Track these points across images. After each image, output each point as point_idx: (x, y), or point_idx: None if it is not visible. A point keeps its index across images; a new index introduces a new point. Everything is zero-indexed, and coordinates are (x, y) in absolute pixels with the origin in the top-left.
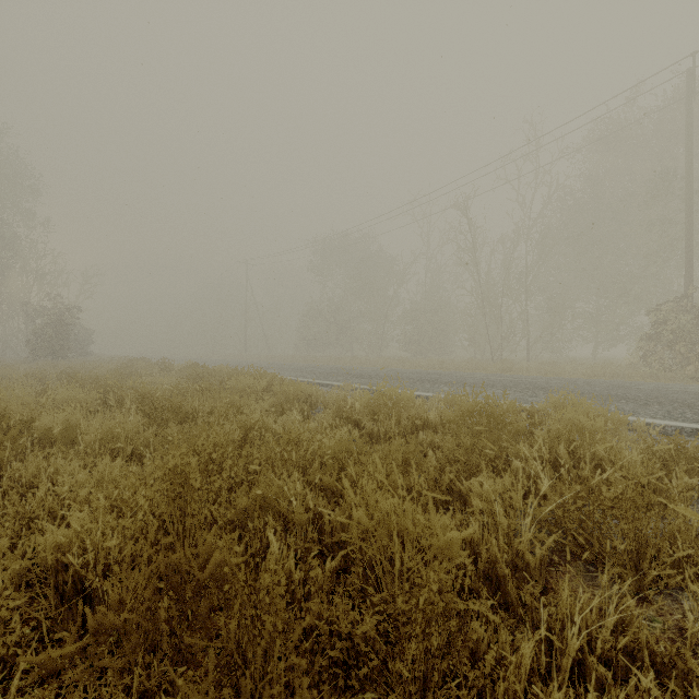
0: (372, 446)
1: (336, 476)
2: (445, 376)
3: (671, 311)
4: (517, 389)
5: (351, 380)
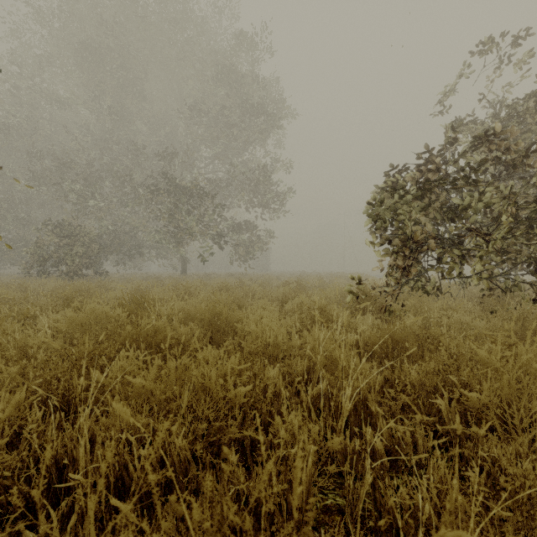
0: None
1: None
2: None
3: None
4: None
5: None
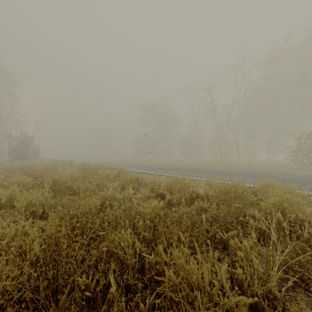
0: (170, 207)
1: (152, 233)
2: (201, 169)
3: (306, 138)
4: (237, 175)
5: (157, 171)
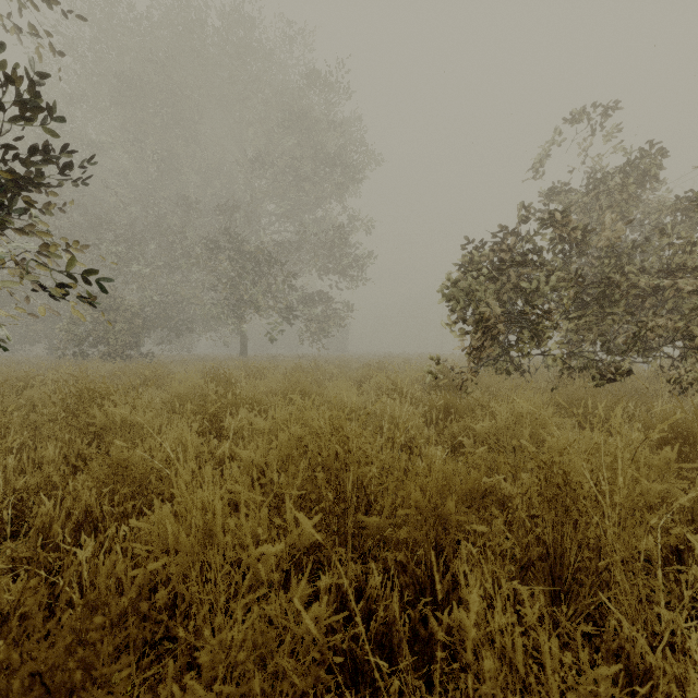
0: None
1: None
2: None
3: None
4: None
5: None
